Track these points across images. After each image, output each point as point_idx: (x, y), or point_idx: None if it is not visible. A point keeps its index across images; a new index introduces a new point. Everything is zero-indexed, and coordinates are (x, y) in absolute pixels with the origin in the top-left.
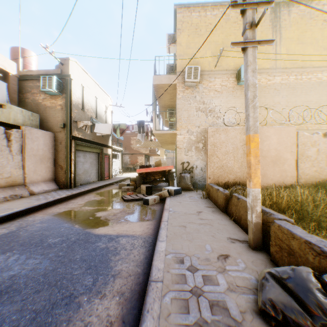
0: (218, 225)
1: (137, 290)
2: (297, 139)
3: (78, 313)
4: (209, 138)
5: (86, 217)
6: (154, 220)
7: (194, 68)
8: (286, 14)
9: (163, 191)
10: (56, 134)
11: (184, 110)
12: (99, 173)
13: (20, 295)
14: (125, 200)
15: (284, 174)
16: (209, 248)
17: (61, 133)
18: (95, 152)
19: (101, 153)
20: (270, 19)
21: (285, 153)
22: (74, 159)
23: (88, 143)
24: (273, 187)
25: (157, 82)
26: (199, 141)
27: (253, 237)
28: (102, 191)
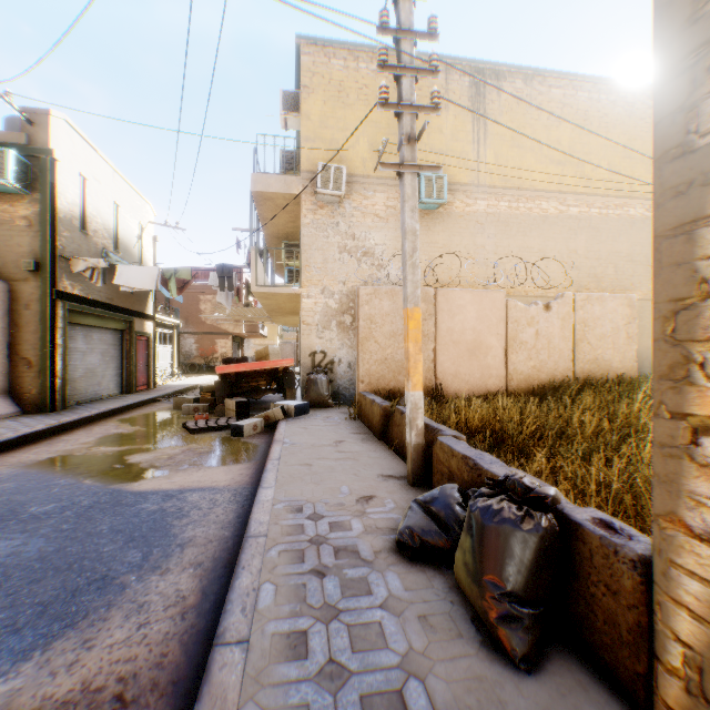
0: (368, 458)
1: (224, 558)
2: (507, 312)
3: (126, 595)
4: (361, 306)
5: (106, 465)
6: (254, 462)
7: (336, 168)
8: (496, 91)
9: (272, 410)
10: (15, 284)
11: (316, 248)
12: (124, 378)
13: (2, 589)
14: (193, 429)
15: (487, 374)
16: (346, 490)
17: (28, 284)
18: (115, 329)
19: (130, 331)
20: (469, 95)
21: (490, 336)
22: (64, 345)
23: (98, 309)
24: (462, 394)
25: (261, 188)
26: (345, 310)
27: (412, 467)
28: (135, 415)
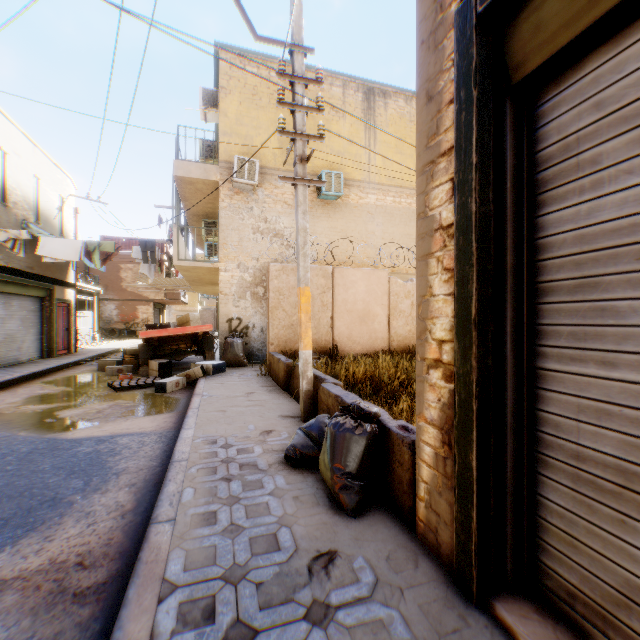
0: (273, 404)
1: (154, 479)
2: (390, 287)
3: (75, 508)
4: (271, 280)
5: (38, 420)
6: (177, 412)
7: (250, 161)
8: (383, 106)
9: (193, 369)
10: None
11: (233, 228)
12: (45, 343)
13: None
14: (119, 387)
15: (374, 336)
16: (253, 427)
17: None
18: (35, 296)
19: (51, 298)
20: (362, 108)
21: (376, 306)
22: None
23: (19, 277)
24: (351, 353)
25: (182, 173)
26: (258, 283)
27: (304, 407)
28: (59, 377)
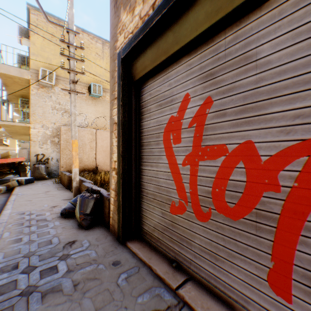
0: (60, 195)
1: None
2: None
3: None
4: (62, 135)
5: None
6: (0, 204)
7: (50, 72)
8: None
9: (12, 182)
10: None
11: (39, 106)
12: None
13: None
14: None
15: None
16: (47, 205)
17: None
18: None
19: None
20: None
21: None
22: None
23: None
24: (103, 170)
25: (5, 71)
26: (55, 136)
27: (74, 194)
28: None
